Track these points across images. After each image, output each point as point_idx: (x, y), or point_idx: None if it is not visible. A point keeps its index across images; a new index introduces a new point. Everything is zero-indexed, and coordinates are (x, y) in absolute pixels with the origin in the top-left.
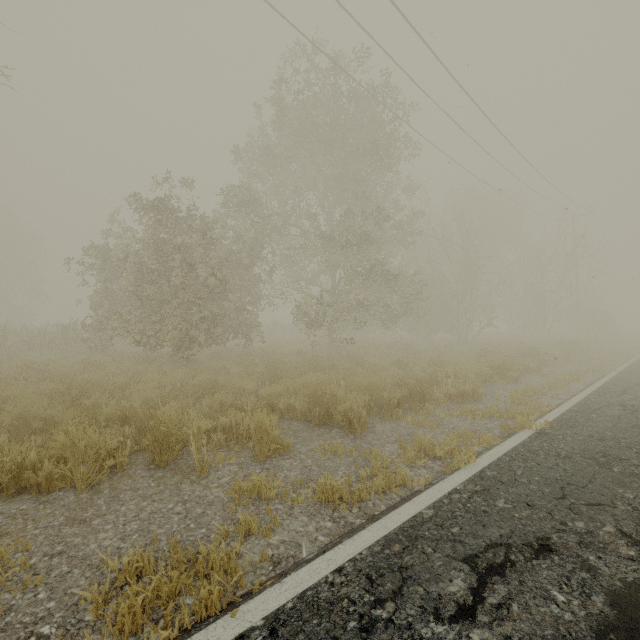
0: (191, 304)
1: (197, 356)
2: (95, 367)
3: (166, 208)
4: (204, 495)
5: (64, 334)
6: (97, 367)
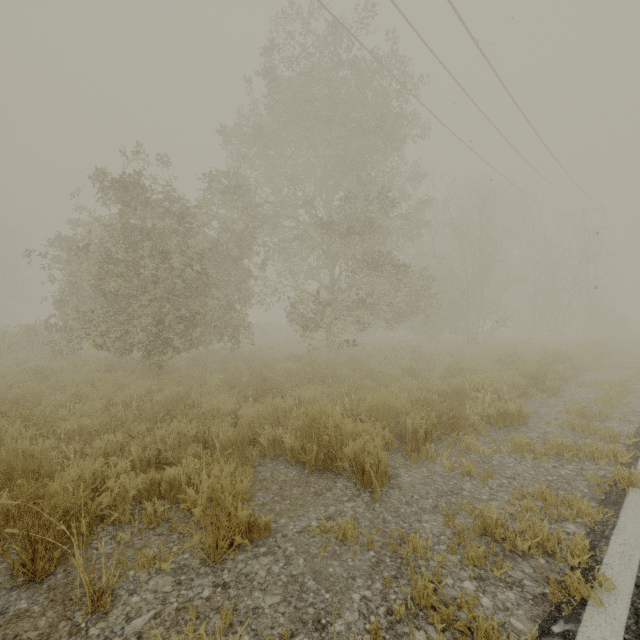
0: (166, 301)
1: (177, 361)
2: (45, 377)
3: (135, 187)
4: None
5: (29, 336)
6: (47, 377)
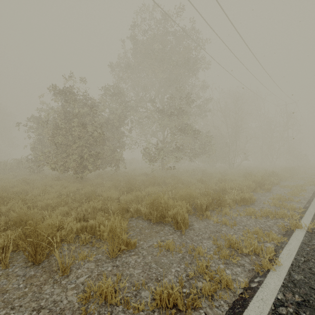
0: (84, 147)
1: (89, 176)
2: (27, 183)
3: (70, 93)
4: (59, 299)
5: (18, 164)
6: (29, 183)
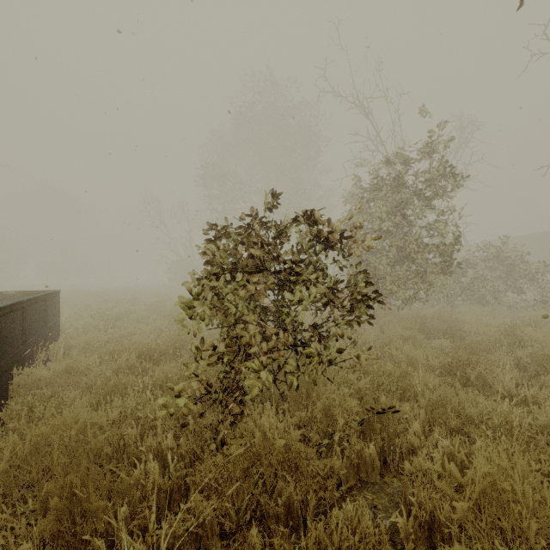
0: None
1: None
2: None
3: None
4: None
5: None
6: None
